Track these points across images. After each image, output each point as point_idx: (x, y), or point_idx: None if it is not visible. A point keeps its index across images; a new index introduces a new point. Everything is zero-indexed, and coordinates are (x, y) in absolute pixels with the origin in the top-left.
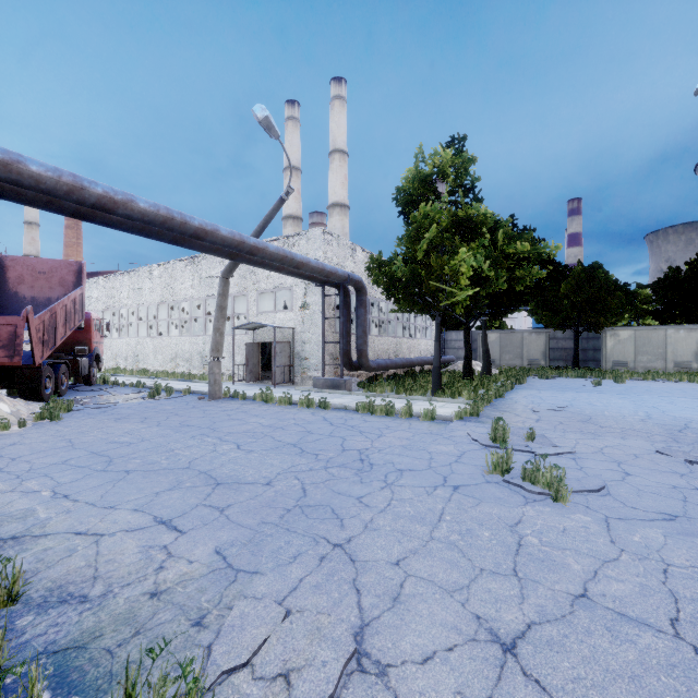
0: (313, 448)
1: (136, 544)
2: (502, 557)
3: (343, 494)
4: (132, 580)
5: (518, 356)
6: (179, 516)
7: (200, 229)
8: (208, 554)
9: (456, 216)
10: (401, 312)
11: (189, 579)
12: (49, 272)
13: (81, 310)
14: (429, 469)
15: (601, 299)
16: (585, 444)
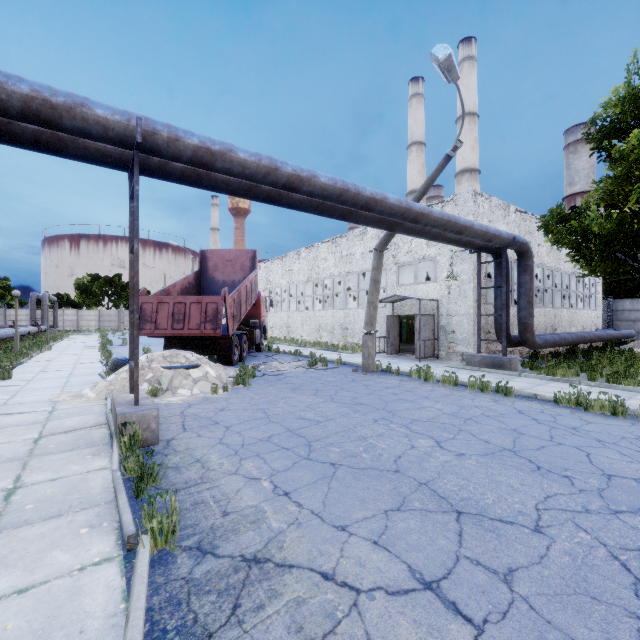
0: (550, 464)
1: (417, 636)
2: None
3: None
4: None
5: None
6: (445, 577)
7: (370, 199)
8: None
9: None
10: (596, 276)
11: None
12: (234, 259)
13: (255, 289)
14: None
15: None
16: None
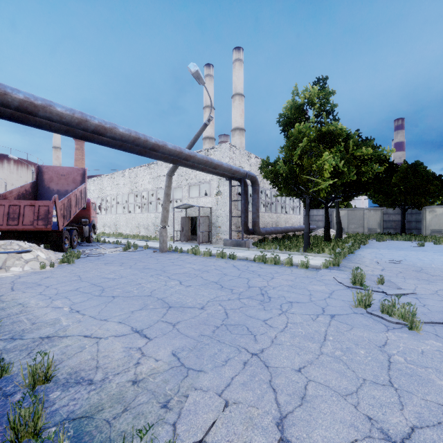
0: (229, 285)
1: (121, 346)
2: (378, 371)
3: (253, 317)
4: (120, 371)
5: (360, 225)
6: (147, 328)
7: (155, 144)
8: (168, 355)
9: (320, 131)
10: (282, 196)
11: (156, 373)
12: (67, 174)
13: (84, 197)
14: (310, 302)
15: (422, 186)
16: (422, 287)
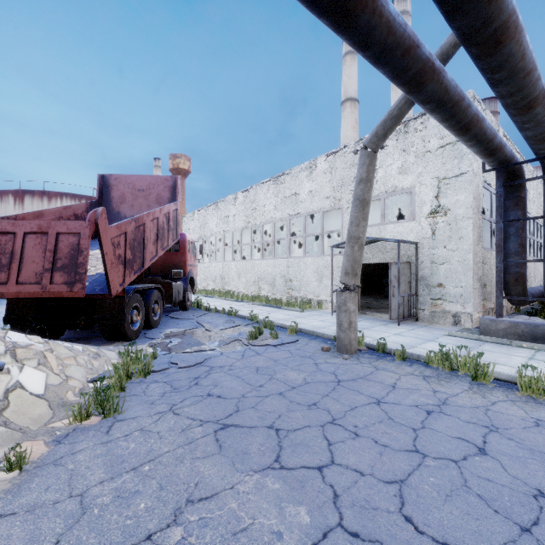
0: None
1: None
2: None
3: None
4: None
5: None
6: None
7: None
8: None
9: None
10: None
11: None
12: (147, 189)
13: (175, 228)
14: None
15: None
16: None
